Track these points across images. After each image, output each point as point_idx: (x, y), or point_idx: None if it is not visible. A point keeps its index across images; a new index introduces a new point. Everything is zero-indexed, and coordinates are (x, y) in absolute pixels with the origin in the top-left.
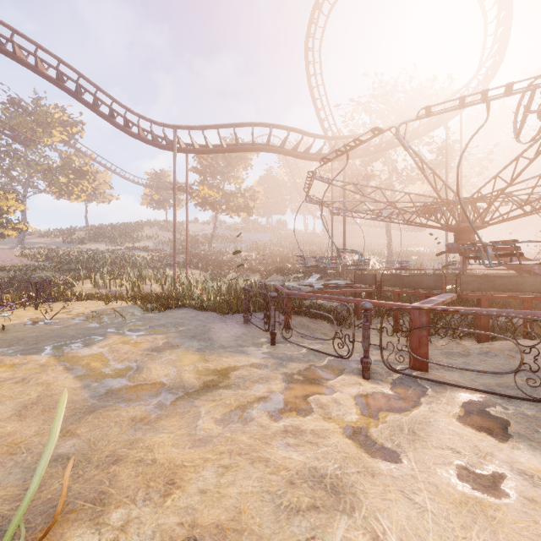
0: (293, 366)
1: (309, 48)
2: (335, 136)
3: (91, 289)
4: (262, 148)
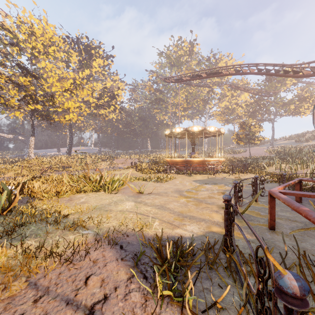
0: None
1: None
2: None
3: (273, 169)
4: None
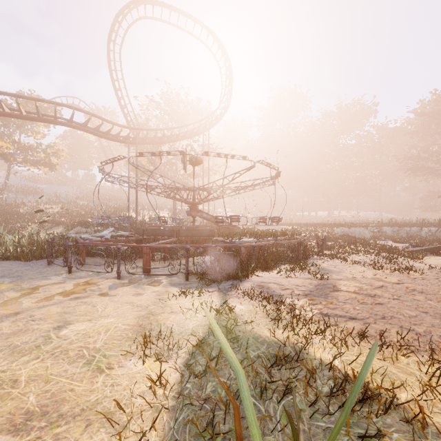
0: (81, 280)
1: (111, 50)
2: (129, 127)
3: None
4: (65, 123)
